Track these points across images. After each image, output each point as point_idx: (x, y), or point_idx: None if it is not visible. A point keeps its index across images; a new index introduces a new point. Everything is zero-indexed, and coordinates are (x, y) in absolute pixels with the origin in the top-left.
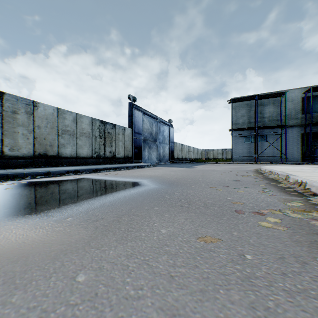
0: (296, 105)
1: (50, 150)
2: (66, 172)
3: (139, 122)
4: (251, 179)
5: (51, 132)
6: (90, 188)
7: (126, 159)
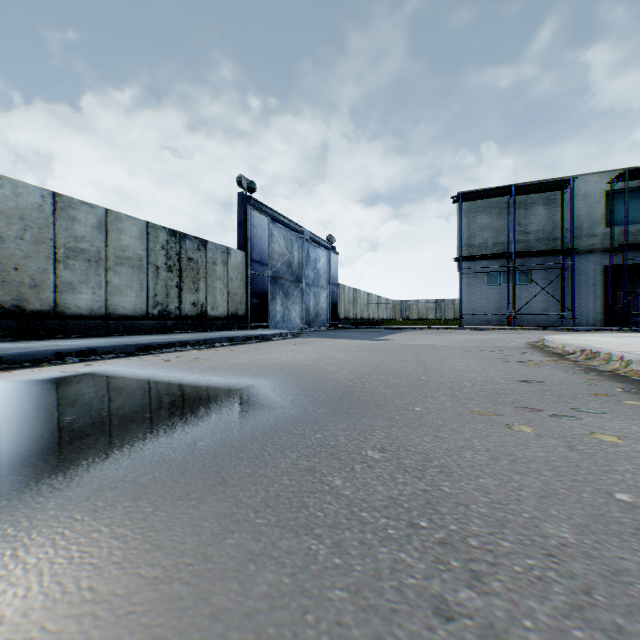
0: (592, 208)
1: (32, 298)
2: (56, 355)
3: (262, 238)
4: (561, 376)
5: (35, 253)
6: (59, 422)
7: (233, 321)
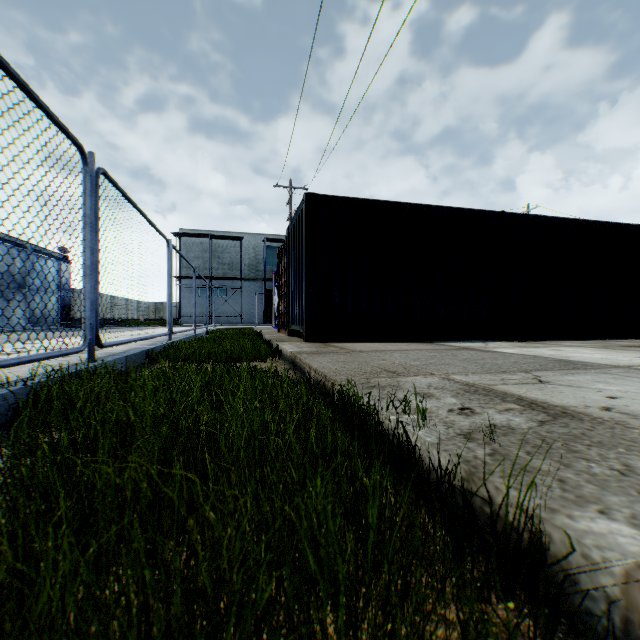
0: (258, 254)
1: None
2: None
3: None
4: None
5: None
6: None
7: None
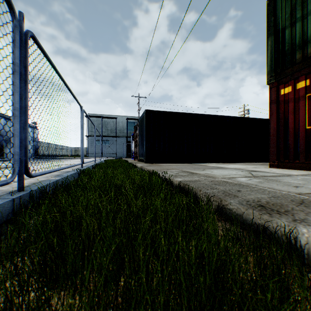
0: (124, 125)
1: None
2: None
3: (1, 126)
4: None
5: None
6: None
7: None
